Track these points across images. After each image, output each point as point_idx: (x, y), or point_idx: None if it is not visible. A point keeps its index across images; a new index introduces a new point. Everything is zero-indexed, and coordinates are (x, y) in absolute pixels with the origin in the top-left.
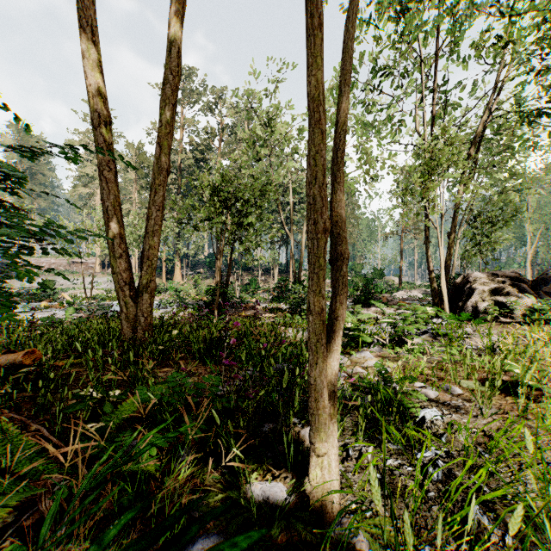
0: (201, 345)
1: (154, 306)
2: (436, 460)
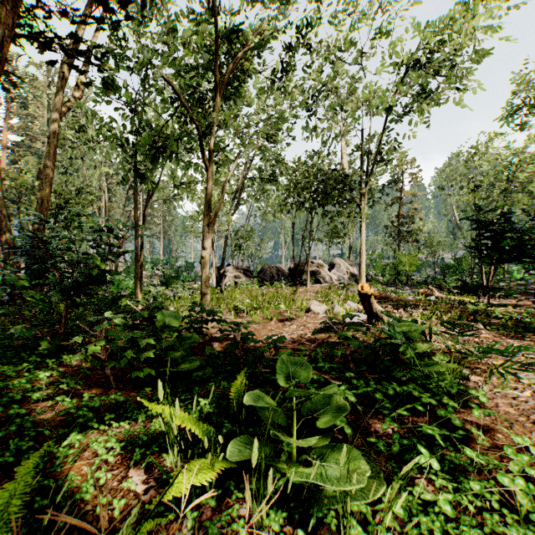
0: None
1: None
2: None
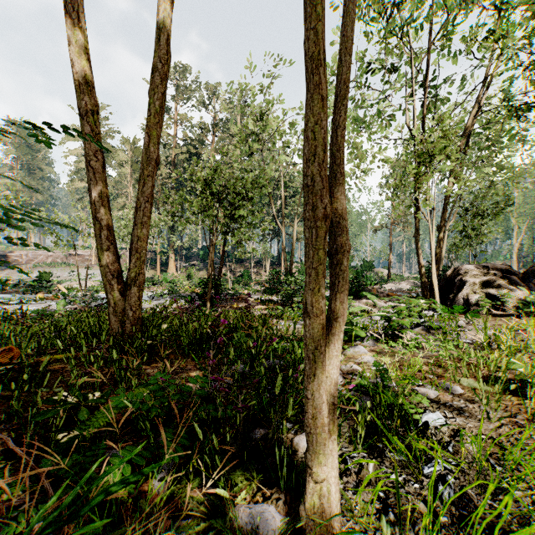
0: (190, 339)
1: (148, 297)
2: (446, 476)
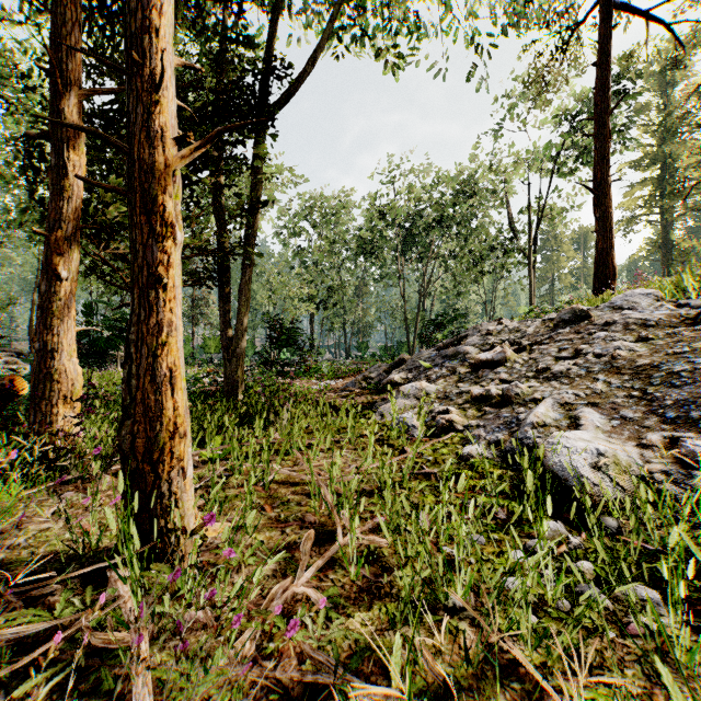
0: None
1: None
2: None
